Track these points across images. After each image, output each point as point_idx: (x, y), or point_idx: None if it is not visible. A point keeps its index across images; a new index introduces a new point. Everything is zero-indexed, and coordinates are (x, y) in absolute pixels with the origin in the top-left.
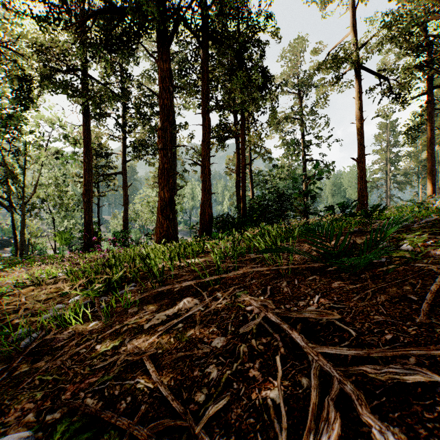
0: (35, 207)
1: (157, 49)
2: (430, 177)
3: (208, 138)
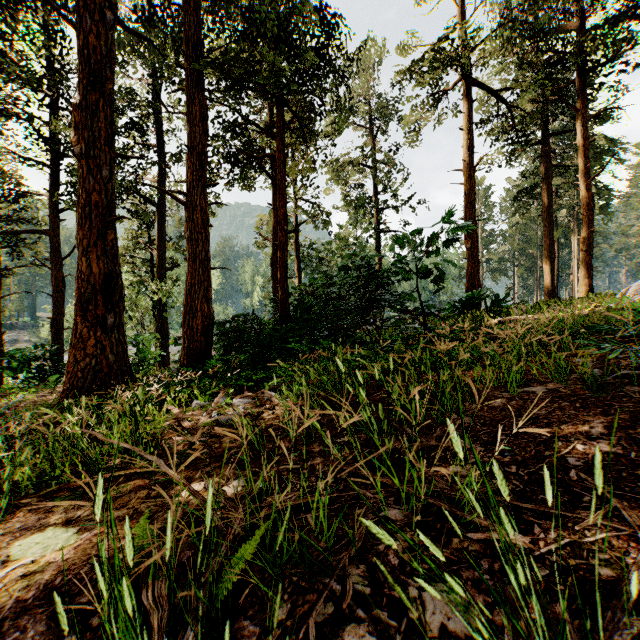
0: None
1: None
2: (550, 261)
3: (204, 143)
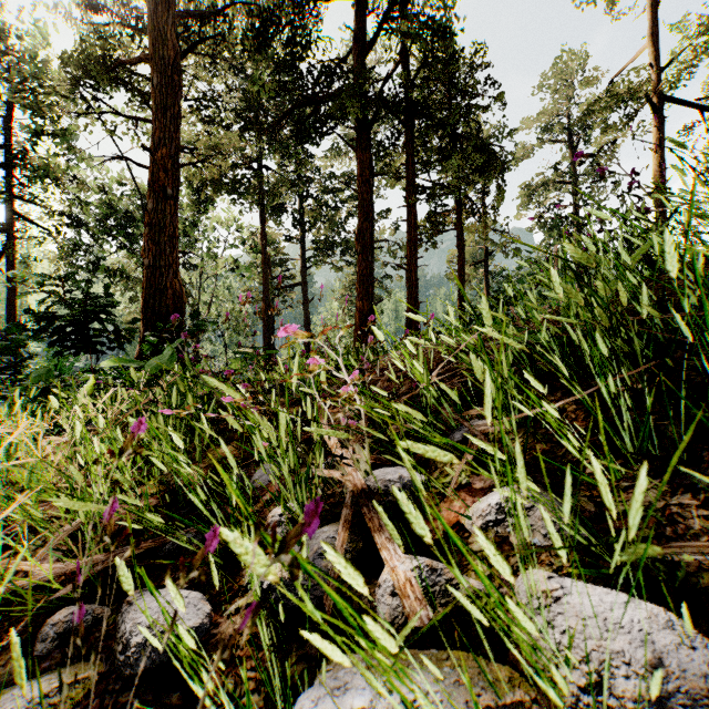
0: (206, 330)
1: (355, 137)
2: None
3: (415, 236)
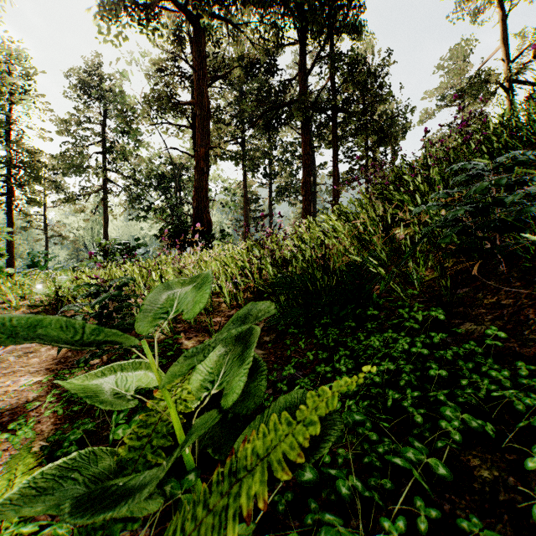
0: None
1: (301, 127)
2: None
3: (337, 184)
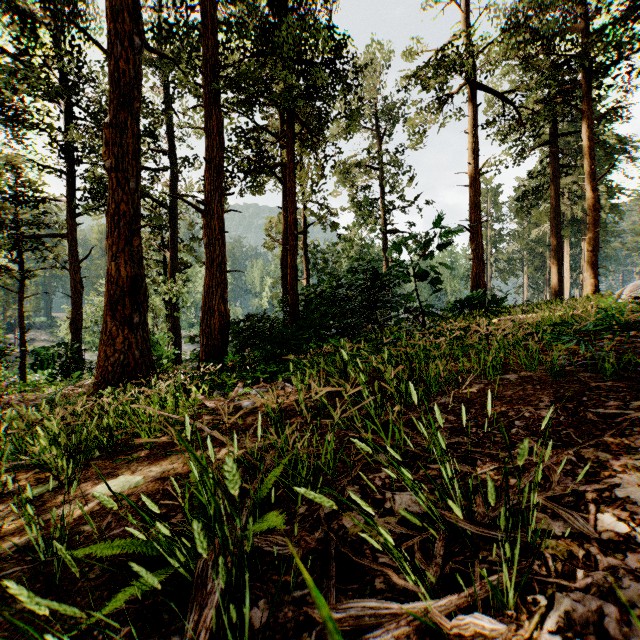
0: None
1: None
2: (557, 261)
3: (220, 156)
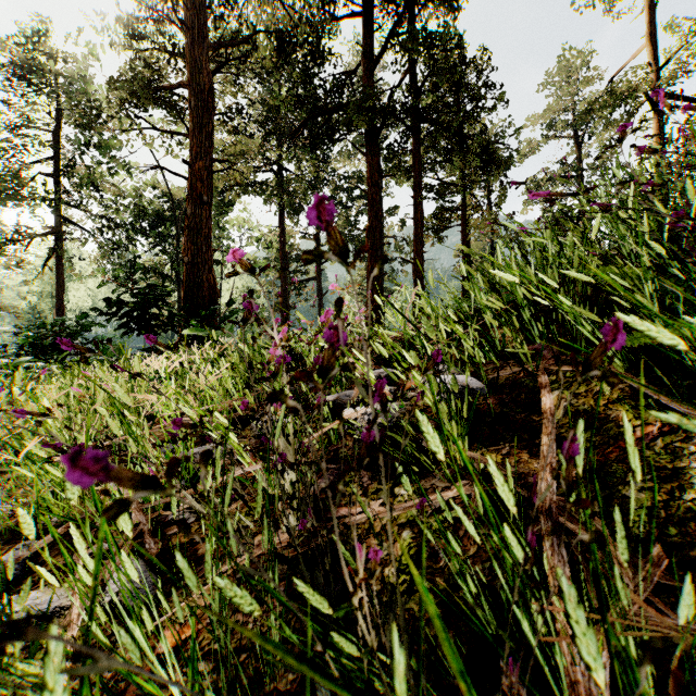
0: None
1: (366, 143)
2: None
3: (421, 232)
